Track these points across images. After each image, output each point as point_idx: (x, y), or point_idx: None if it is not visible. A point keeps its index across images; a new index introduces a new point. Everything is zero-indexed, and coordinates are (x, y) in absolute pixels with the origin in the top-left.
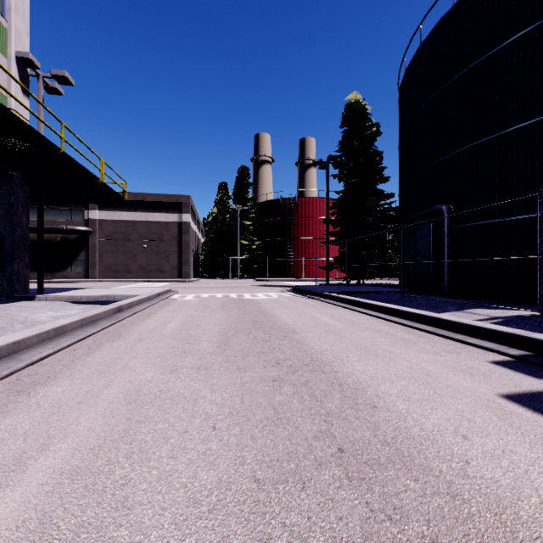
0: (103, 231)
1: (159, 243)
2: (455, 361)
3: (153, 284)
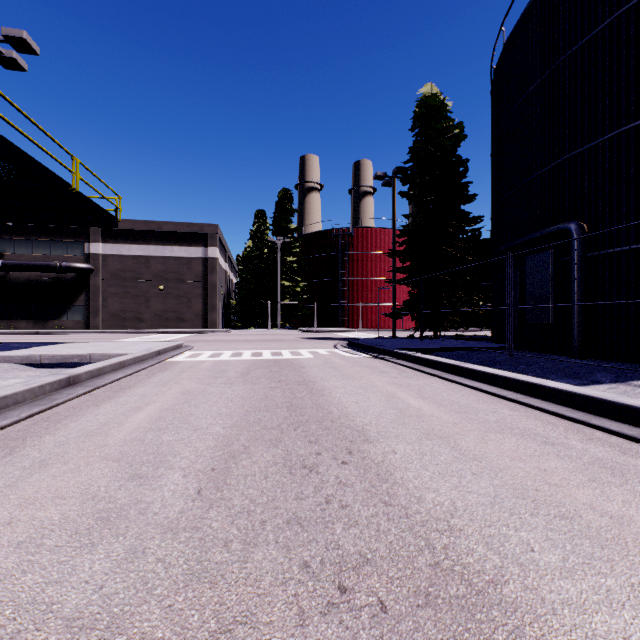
0: (108, 269)
1: (178, 285)
2: None
3: (167, 336)
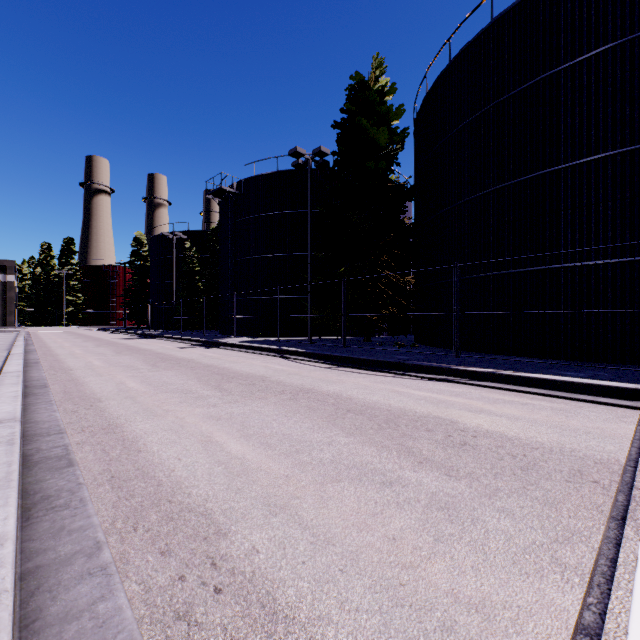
0: None
1: None
2: (105, 333)
3: None
